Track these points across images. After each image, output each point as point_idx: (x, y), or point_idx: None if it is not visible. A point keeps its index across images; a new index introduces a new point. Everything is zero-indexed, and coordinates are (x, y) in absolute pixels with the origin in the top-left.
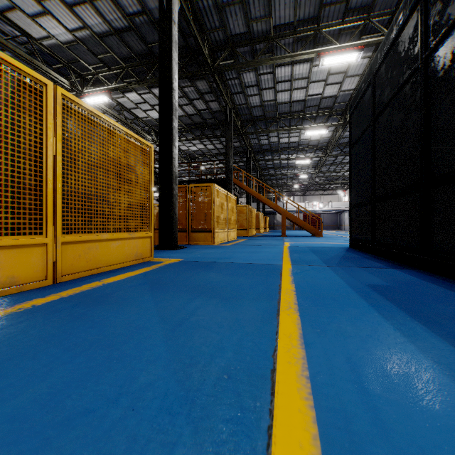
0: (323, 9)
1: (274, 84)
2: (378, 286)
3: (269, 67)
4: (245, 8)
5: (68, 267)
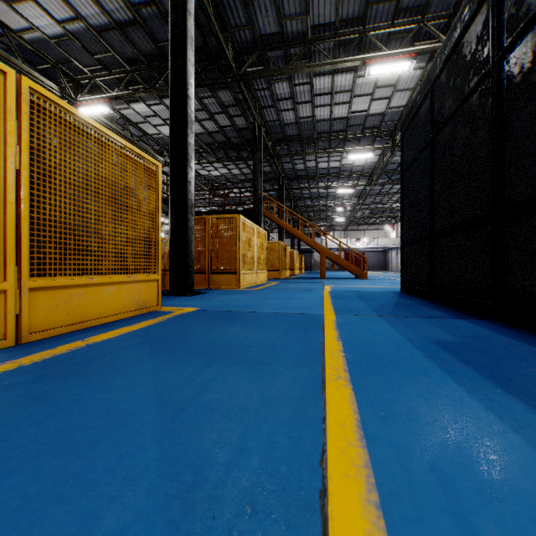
0: (370, 8)
1: (311, 97)
2: (447, 342)
3: (305, 77)
4: (277, 2)
5: (40, 322)
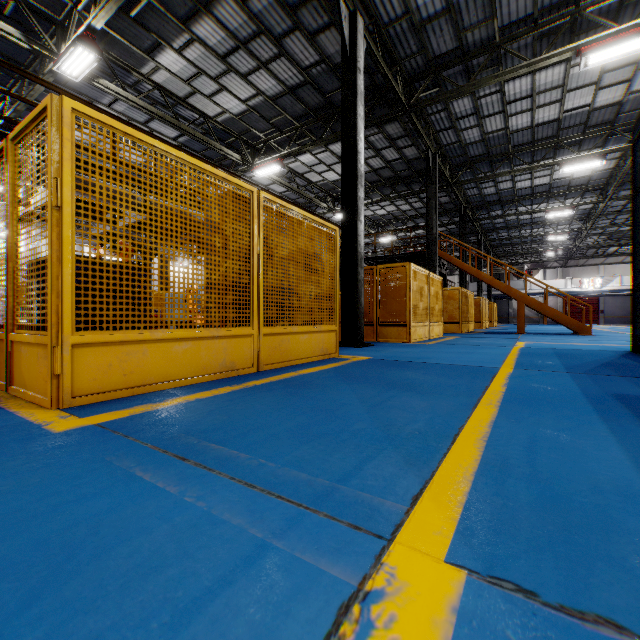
0: None
1: (502, 106)
2: (628, 396)
3: (493, 85)
4: (454, 17)
5: (267, 358)
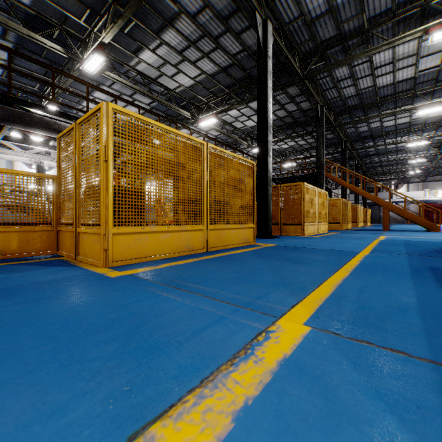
0: None
1: (371, 71)
2: (438, 268)
3: (364, 57)
4: (335, 15)
5: (212, 243)
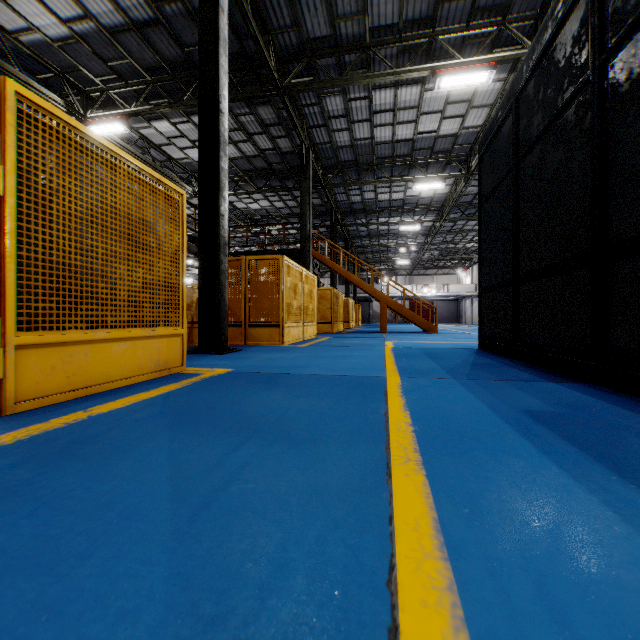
0: (441, 7)
1: (369, 114)
2: (541, 413)
3: (363, 90)
4: None
5: (31, 387)
